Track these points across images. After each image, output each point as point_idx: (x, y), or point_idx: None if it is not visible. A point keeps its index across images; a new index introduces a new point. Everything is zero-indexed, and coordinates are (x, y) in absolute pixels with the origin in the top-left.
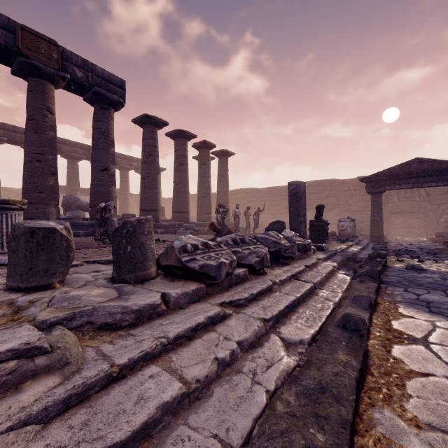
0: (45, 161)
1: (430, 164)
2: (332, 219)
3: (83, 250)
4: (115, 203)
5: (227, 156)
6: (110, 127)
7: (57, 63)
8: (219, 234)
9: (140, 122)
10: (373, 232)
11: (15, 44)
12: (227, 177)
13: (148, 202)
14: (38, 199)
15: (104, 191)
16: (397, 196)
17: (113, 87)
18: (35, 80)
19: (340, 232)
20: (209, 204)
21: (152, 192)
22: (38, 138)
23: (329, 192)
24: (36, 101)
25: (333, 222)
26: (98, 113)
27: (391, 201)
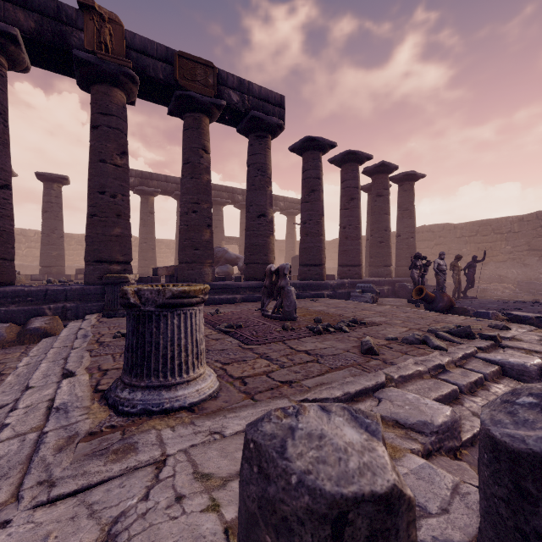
0: (200, 211)
1: None
2: None
3: (267, 348)
4: (273, 258)
5: (414, 180)
6: (268, 159)
7: (212, 89)
8: (431, 306)
9: (299, 149)
10: None
11: (172, 76)
12: (414, 211)
13: (311, 254)
14: (194, 257)
15: (261, 243)
16: None
17: (271, 107)
18: (191, 115)
19: None
20: (388, 253)
21: (316, 241)
22: (194, 184)
23: None
24: (192, 141)
25: None
26: (254, 144)
27: None
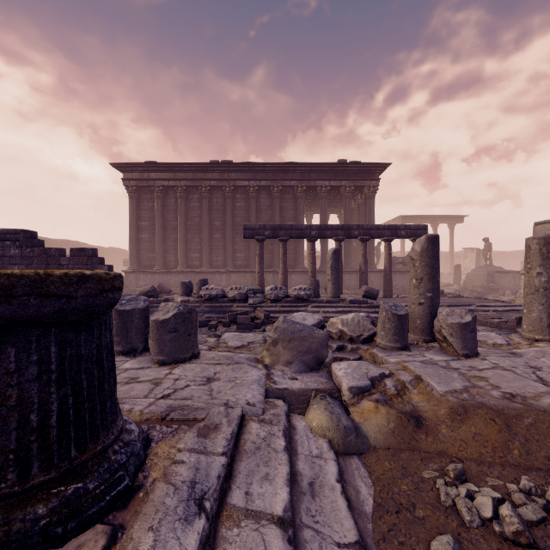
0: None
1: None
2: None
3: None
4: None
5: None
6: None
7: None
8: None
9: None
10: None
11: None
12: None
13: None
14: None
15: None
16: None
17: None
18: None
19: None
20: None
21: None
22: None
23: None
24: None
25: None
26: None
27: None
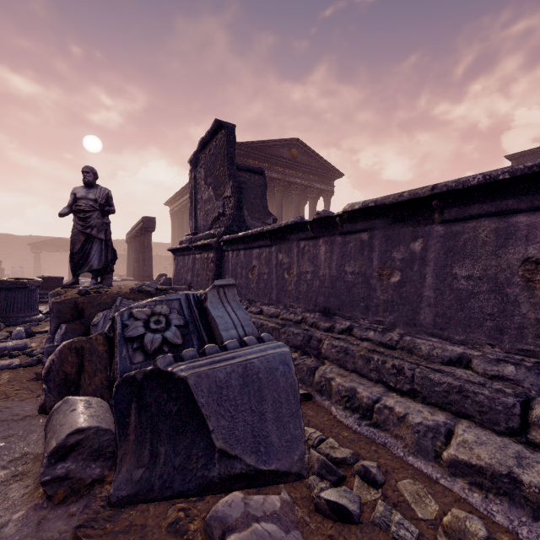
0: None
1: (65, 241)
2: (8, 266)
3: None
4: None
5: None
6: None
7: None
8: None
9: None
10: (35, 274)
11: None
12: None
13: None
14: None
15: None
16: (60, 252)
17: None
18: None
19: (13, 274)
20: None
21: None
22: None
23: (4, 244)
24: None
25: (9, 268)
26: None
27: (56, 255)
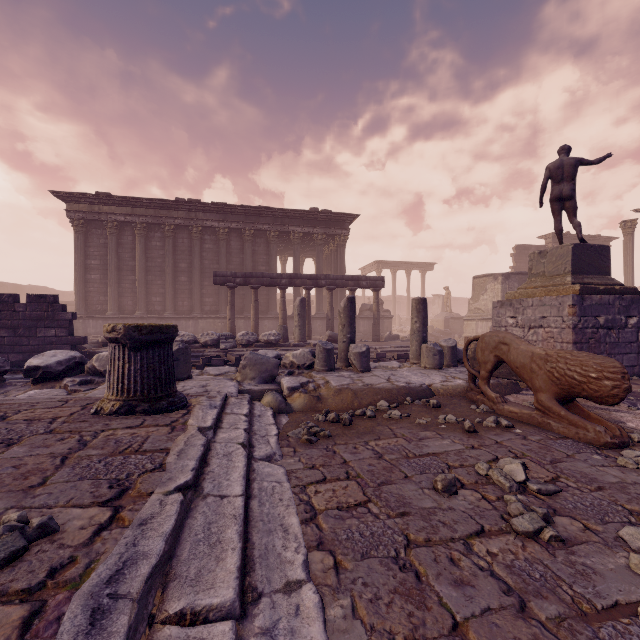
0: None
1: None
2: None
3: None
4: None
5: None
6: None
7: None
8: None
9: None
10: None
11: None
12: None
13: None
14: None
15: None
16: None
17: None
18: None
19: None
20: None
21: None
22: None
23: None
24: None
25: None
26: None
27: None
